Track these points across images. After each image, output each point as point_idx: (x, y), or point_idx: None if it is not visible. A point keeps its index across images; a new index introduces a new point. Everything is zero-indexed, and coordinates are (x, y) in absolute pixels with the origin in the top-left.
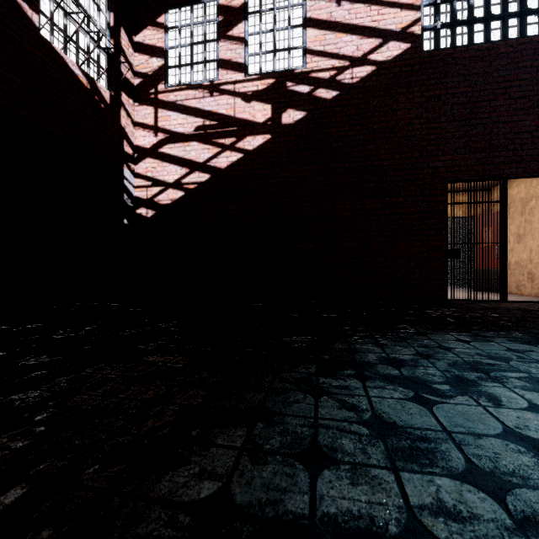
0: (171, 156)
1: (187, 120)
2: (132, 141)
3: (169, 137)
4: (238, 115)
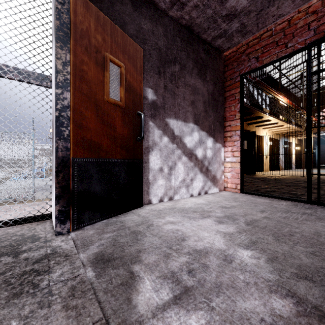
0: None
1: None
2: None
3: None
4: None
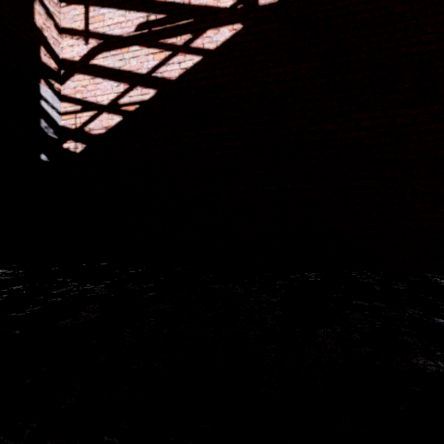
0: (105, 68)
1: (125, 16)
2: (56, 53)
3: (103, 43)
4: (195, 1)
